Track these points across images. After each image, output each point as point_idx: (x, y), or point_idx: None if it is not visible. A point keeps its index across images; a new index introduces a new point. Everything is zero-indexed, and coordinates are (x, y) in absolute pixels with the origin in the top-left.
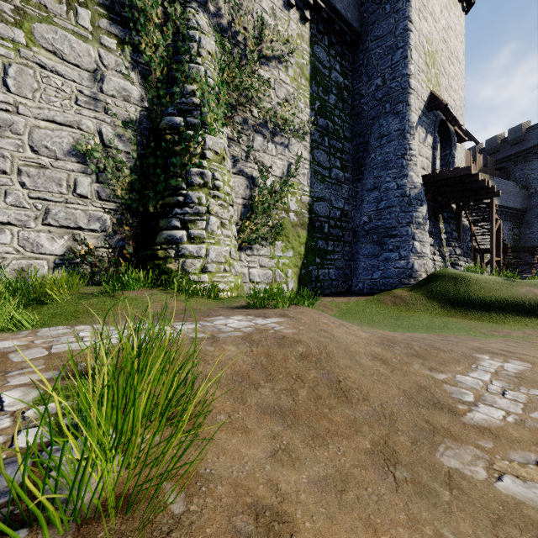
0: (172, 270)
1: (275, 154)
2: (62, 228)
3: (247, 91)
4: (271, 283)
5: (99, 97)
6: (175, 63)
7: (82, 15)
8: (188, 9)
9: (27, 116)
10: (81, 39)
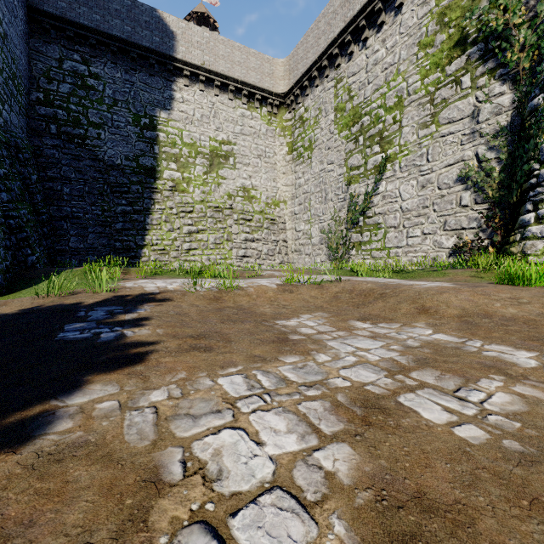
0: (513, 253)
1: None
2: (453, 230)
3: None
4: None
5: (476, 129)
6: (542, 39)
7: (465, 81)
8: None
9: (436, 171)
10: (464, 98)
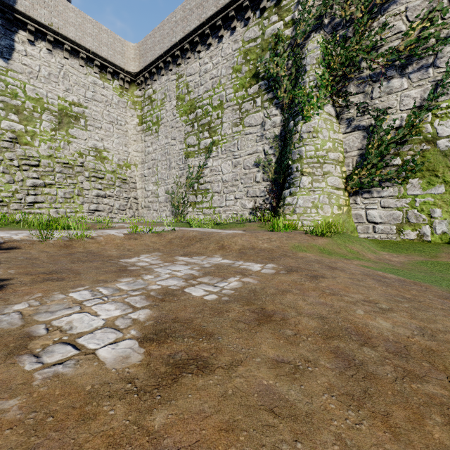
0: (280, 213)
1: (407, 86)
2: (252, 197)
3: (354, 58)
4: (401, 224)
5: (264, 134)
6: (293, 89)
7: (258, 101)
8: (306, 44)
9: (243, 156)
10: (258, 112)
